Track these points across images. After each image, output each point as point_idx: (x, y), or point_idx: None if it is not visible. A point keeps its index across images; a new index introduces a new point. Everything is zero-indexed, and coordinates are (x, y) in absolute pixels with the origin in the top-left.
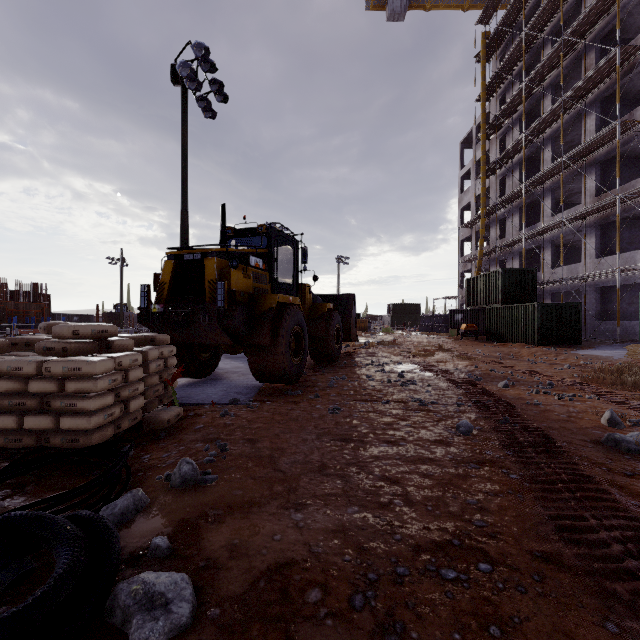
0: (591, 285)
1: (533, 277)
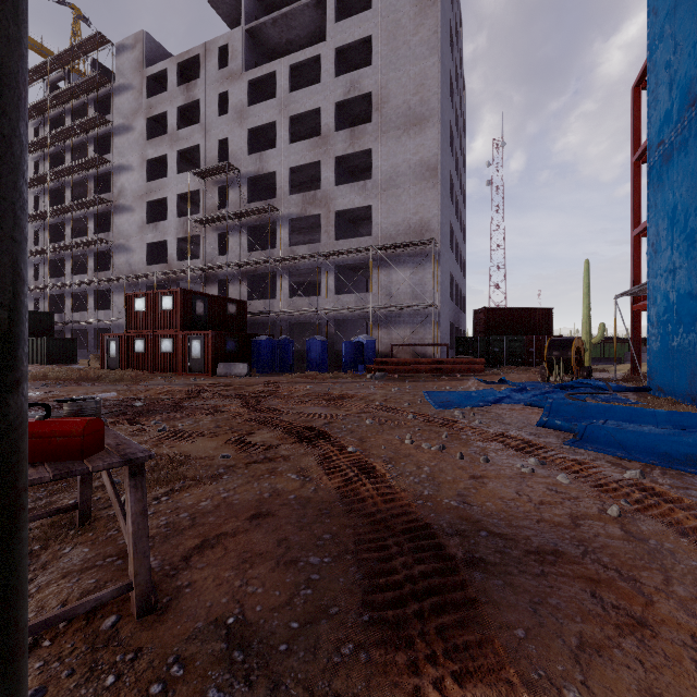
0: (92, 327)
1: (52, 318)
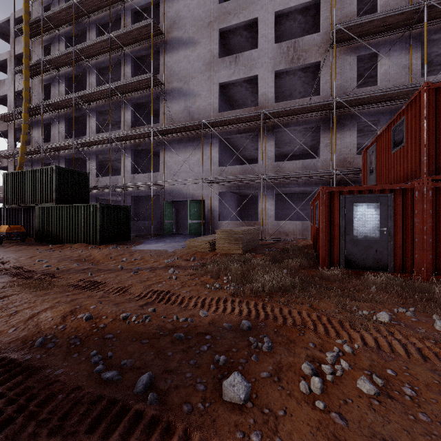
0: (128, 194)
1: (87, 180)
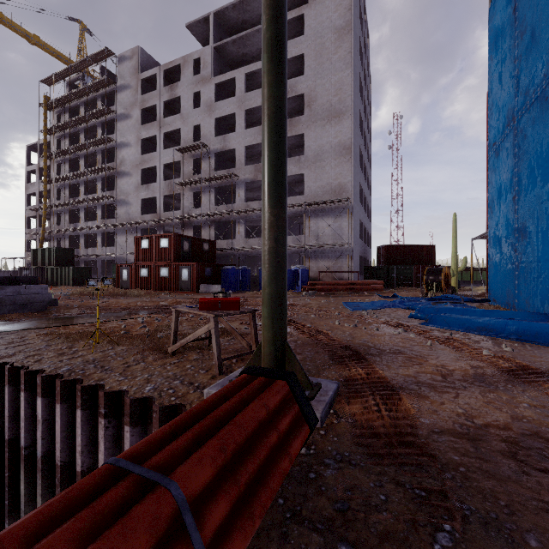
0: (101, 259)
1: (73, 253)
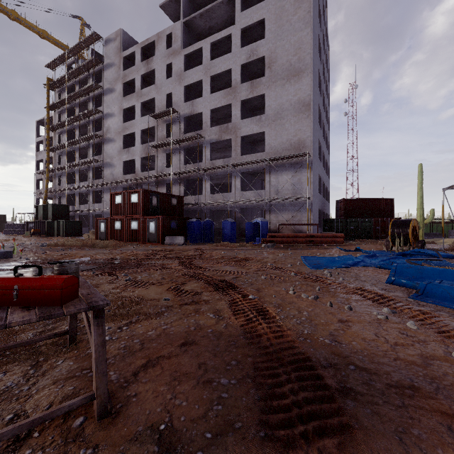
0: (91, 213)
1: (68, 208)
